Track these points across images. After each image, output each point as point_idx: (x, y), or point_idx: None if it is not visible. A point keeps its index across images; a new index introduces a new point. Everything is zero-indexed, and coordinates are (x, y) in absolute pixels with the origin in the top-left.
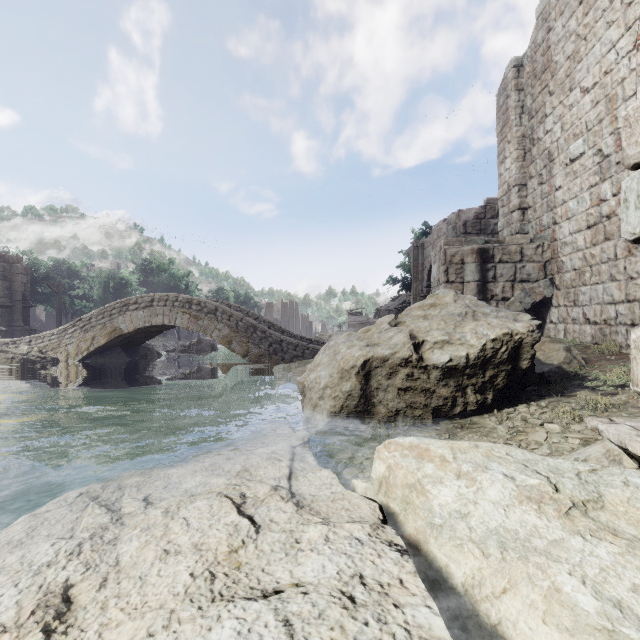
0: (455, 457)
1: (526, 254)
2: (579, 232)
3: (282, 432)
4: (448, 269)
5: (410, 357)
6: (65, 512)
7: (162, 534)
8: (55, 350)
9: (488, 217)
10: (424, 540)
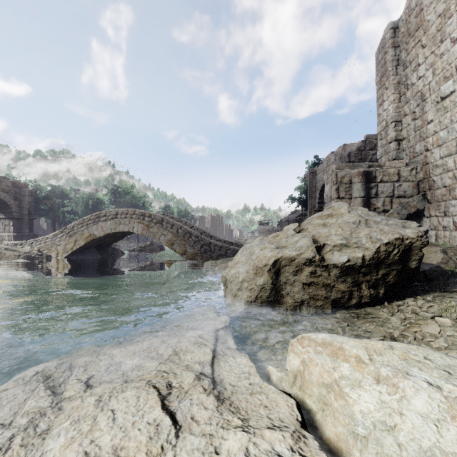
0: (371, 359)
1: (402, 175)
2: (449, 156)
3: (208, 317)
4: (339, 188)
5: (313, 258)
6: (17, 393)
7: (88, 430)
8: (49, 249)
9: (367, 149)
10: (347, 450)
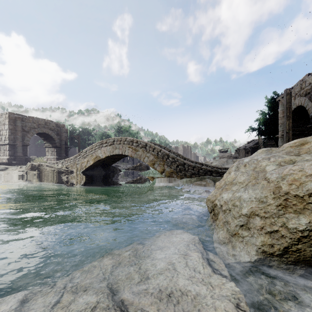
0: None
1: None
2: None
3: (196, 276)
4: None
5: None
6: None
7: None
8: (72, 167)
9: None
10: None
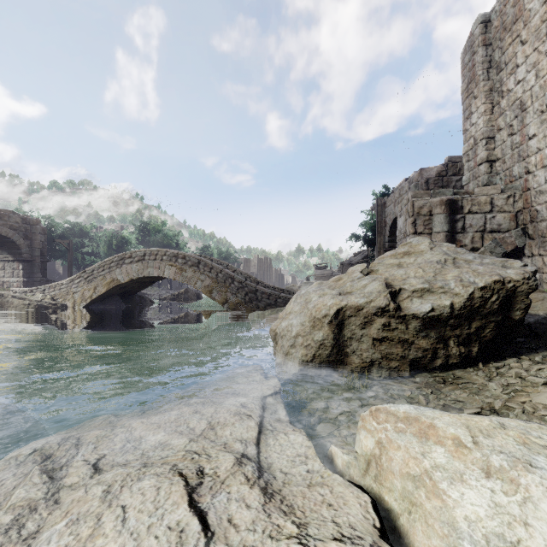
0: (476, 442)
1: (496, 204)
2: None
3: (253, 380)
4: (416, 221)
5: (387, 306)
6: (5, 478)
7: (88, 535)
8: (64, 298)
9: (450, 174)
10: None
